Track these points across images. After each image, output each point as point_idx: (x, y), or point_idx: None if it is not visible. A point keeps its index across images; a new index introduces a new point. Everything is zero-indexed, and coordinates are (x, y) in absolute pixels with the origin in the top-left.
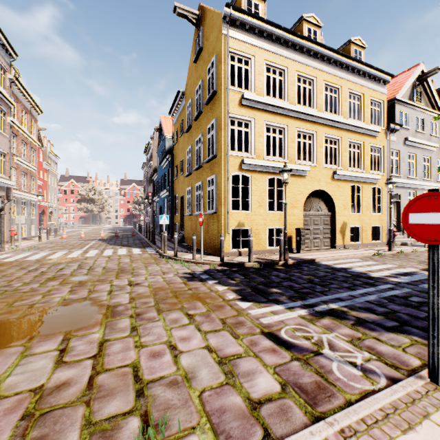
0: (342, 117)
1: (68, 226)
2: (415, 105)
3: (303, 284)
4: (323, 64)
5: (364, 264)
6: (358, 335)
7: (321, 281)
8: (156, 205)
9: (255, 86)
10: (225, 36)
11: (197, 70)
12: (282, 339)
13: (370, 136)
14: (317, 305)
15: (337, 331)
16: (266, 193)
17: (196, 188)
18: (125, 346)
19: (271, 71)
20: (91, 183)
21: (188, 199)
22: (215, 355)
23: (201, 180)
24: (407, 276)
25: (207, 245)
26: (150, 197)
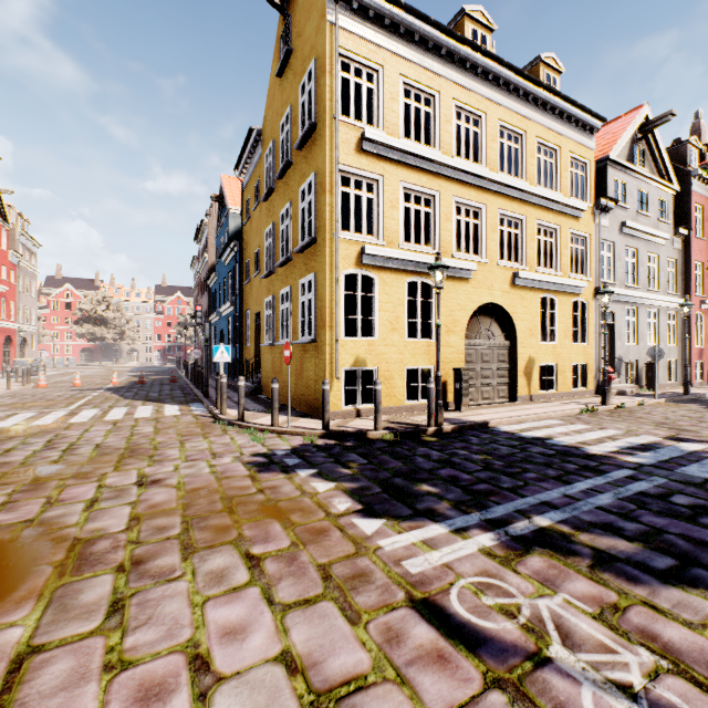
0: (527, 182)
1: (58, 365)
2: (637, 171)
3: (476, 474)
4: (497, 91)
5: (569, 429)
6: (611, 598)
7: (507, 466)
8: (214, 328)
9: (385, 119)
10: (331, 26)
11: (283, 90)
12: (455, 618)
13: (570, 217)
14: (512, 521)
15: (565, 589)
16: (403, 307)
17: (281, 298)
18: (78, 669)
19: (412, 96)
20: (102, 291)
21: (267, 318)
22: (303, 685)
23: (289, 284)
24: (648, 451)
25: (301, 399)
26: (198, 314)
